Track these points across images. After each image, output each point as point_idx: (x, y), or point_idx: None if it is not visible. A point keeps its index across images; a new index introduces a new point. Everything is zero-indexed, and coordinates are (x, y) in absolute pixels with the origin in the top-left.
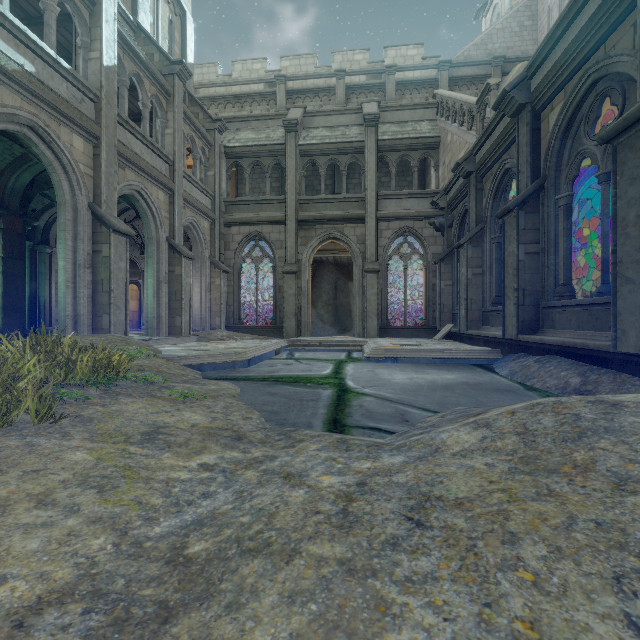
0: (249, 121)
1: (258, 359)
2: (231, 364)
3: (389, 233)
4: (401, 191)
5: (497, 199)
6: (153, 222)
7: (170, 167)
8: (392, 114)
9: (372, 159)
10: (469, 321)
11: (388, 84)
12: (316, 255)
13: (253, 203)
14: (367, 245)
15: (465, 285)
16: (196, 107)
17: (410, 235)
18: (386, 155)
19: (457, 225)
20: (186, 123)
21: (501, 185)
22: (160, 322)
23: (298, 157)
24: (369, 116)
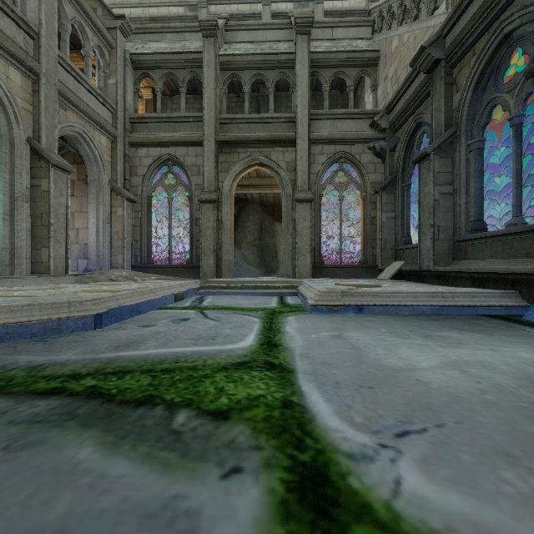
0: (163, 33)
1: (129, 311)
2: (51, 325)
3: (323, 158)
4: (337, 110)
5: (478, 90)
6: (2, 112)
7: (34, 42)
8: (324, 31)
9: (304, 72)
10: (436, 254)
11: (316, 13)
12: (240, 191)
13: (165, 121)
14: (298, 171)
15: (432, 207)
16: (93, 1)
17: (346, 162)
18: (319, 71)
19: (403, 147)
20: (69, 1)
21: (488, 67)
22: (15, 255)
23: (218, 69)
24: (301, 19)
